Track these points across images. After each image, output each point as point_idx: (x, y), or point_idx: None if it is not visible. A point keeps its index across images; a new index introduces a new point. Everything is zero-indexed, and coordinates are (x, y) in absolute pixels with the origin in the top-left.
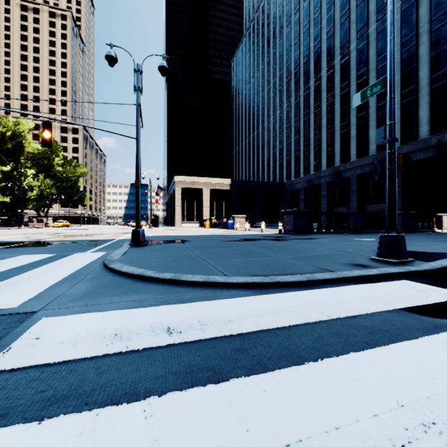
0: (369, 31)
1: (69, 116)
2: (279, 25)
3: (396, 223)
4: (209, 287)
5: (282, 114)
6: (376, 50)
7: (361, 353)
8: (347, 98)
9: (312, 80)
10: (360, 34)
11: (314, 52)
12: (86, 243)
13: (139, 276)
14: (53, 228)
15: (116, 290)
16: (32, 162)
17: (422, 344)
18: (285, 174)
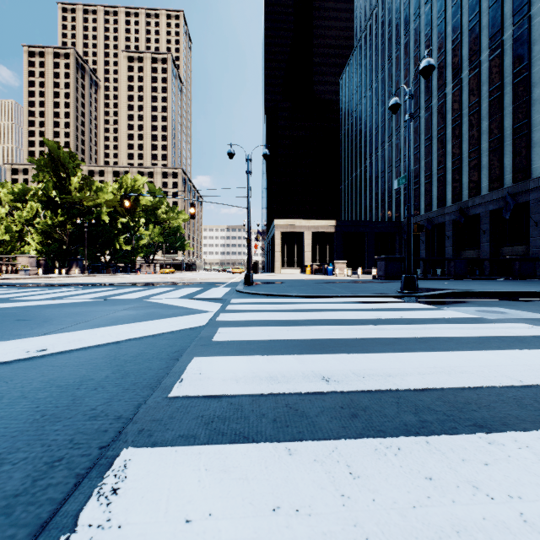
0: (504, 37)
1: (204, 196)
2: (395, 35)
3: (411, 268)
4: (289, 297)
5: (399, 140)
6: (512, 60)
7: (324, 304)
8: (477, 119)
9: (435, 99)
10: (493, 42)
11: (437, 65)
12: (211, 284)
13: (257, 294)
14: (161, 274)
15: (250, 296)
16: (146, 213)
17: (346, 304)
18: (402, 211)
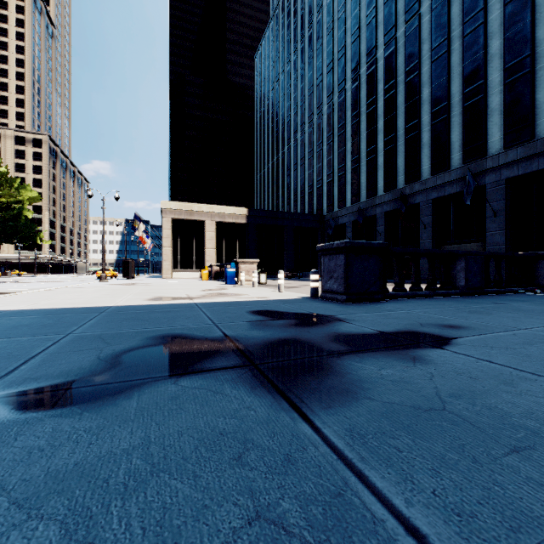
0: None
1: None
2: None
3: None
4: None
5: (321, 119)
6: (462, 7)
7: None
8: (416, 85)
9: (363, 66)
10: None
11: (367, 25)
12: None
13: None
14: None
15: None
16: None
17: None
18: (325, 203)
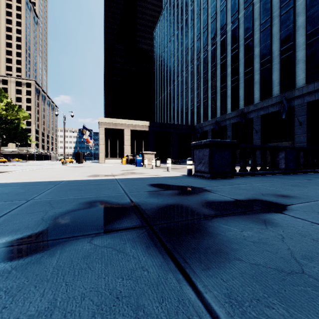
0: None
1: None
2: None
3: None
4: None
5: (193, 68)
6: None
7: None
8: (251, 46)
9: (218, 36)
10: None
11: (220, 11)
12: None
13: None
14: None
15: None
16: None
17: None
18: (195, 118)
